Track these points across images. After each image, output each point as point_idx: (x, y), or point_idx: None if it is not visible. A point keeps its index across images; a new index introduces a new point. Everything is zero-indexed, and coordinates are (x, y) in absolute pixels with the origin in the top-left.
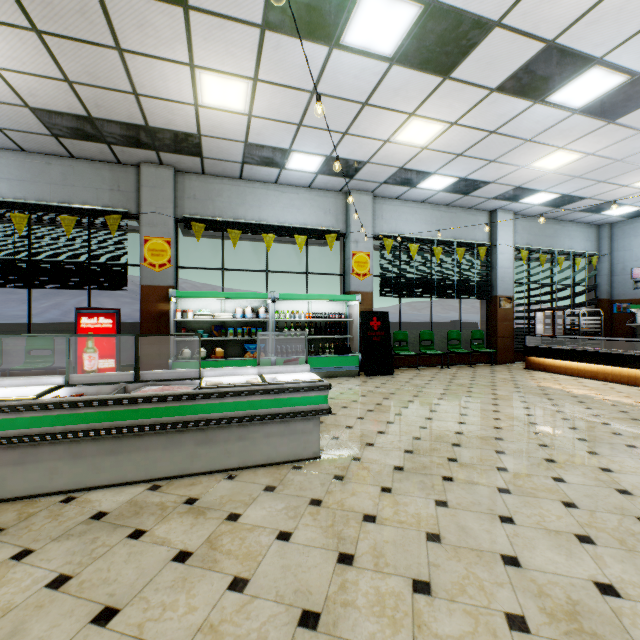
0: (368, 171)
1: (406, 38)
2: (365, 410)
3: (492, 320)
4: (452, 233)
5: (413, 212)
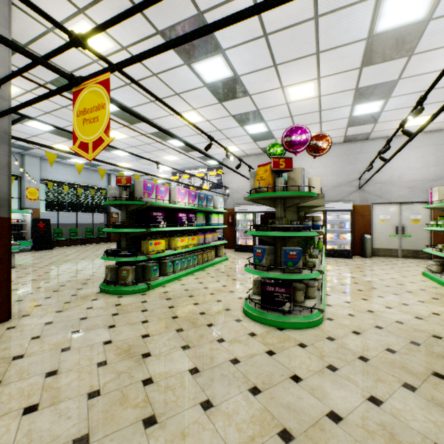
0: (37, 151)
1: (52, 130)
2: (35, 259)
3: (109, 223)
4: (89, 182)
5: (66, 169)
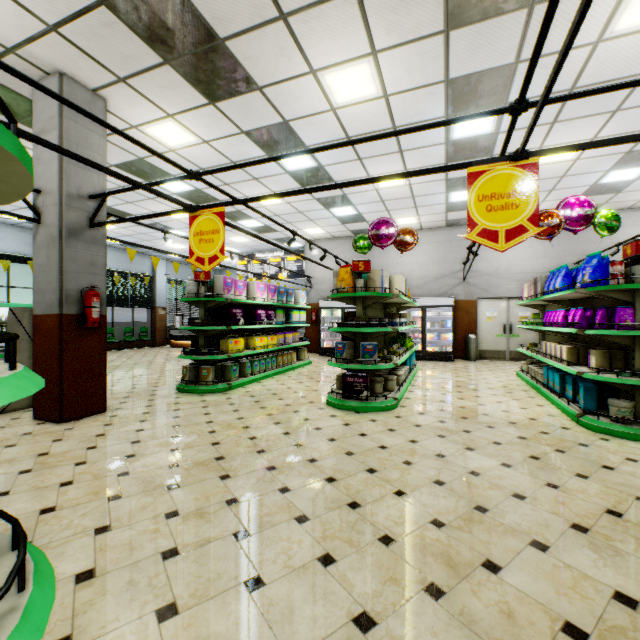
0: None
1: None
2: None
3: (154, 321)
4: (128, 267)
5: None
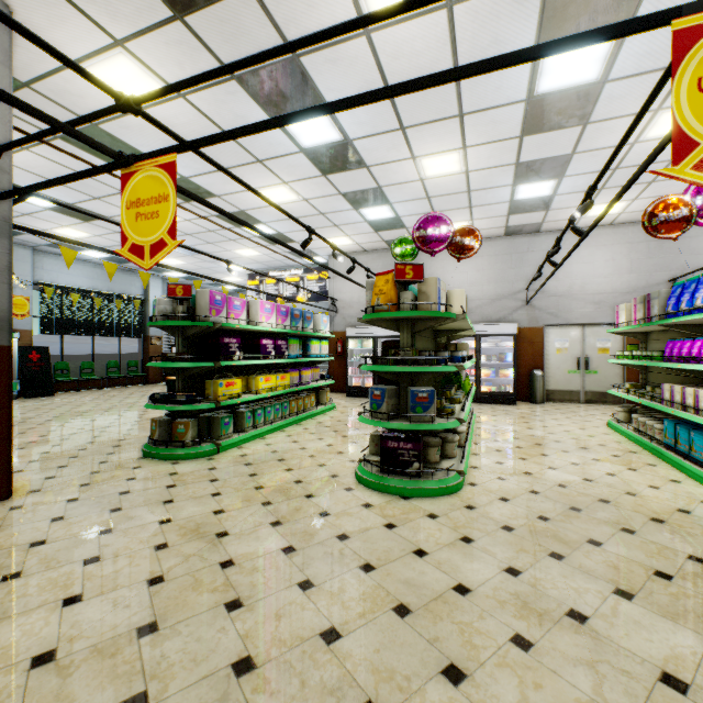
0: (28, 237)
1: (57, 207)
2: (27, 411)
3: (147, 353)
4: (113, 287)
5: (76, 267)
